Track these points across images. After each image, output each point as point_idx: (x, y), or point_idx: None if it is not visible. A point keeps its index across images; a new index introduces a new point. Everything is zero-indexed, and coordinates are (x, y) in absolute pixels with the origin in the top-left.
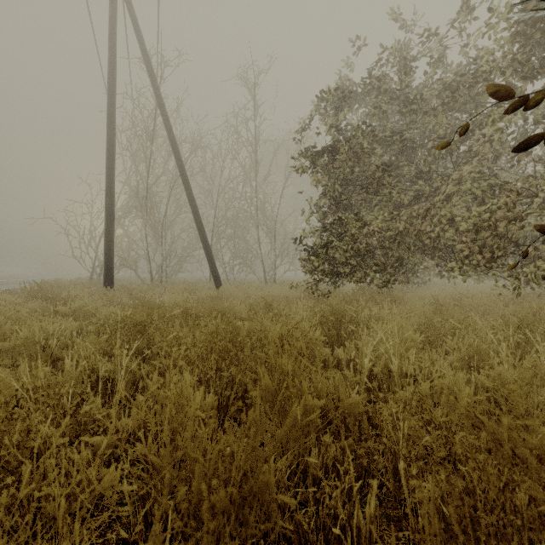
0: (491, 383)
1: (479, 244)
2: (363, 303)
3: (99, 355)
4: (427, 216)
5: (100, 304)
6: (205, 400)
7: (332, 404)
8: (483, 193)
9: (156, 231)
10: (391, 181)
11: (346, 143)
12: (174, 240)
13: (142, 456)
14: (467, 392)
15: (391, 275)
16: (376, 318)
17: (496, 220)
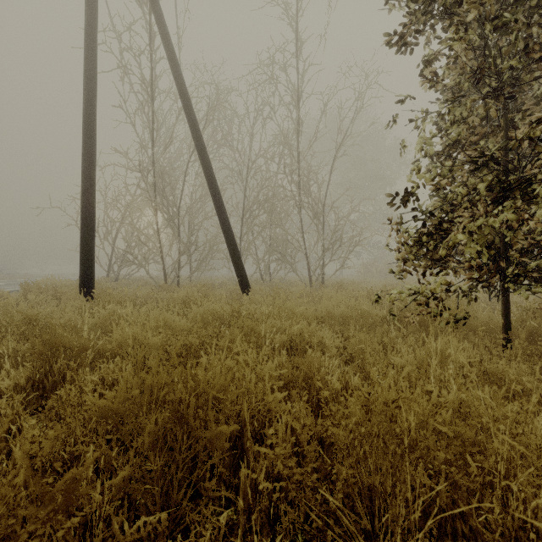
0: None
1: None
2: None
3: None
4: None
5: None
6: None
7: None
8: None
9: (171, 218)
10: None
11: None
12: (194, 230)
13: None
14: None
15: None
16: None
17: None
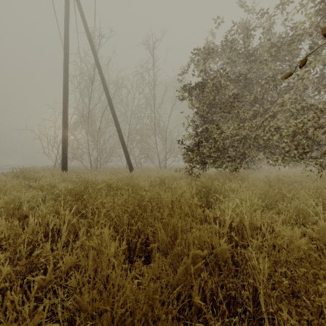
0: (317, 235)
1: (295, 144)
2: (222, 181)
3: (53, 214)
4: (261, 126)
5: (57, 181)
6: (121, 245)
7: (208, 251)
8: (297, 112)
9: (93, 137)
10: (238, 105)
11: (210, 81)
12: (105, 143)
13: (73, 289)
14: (303, 242)
15: (238, 163)
16: (230, 190)
17: (306, 128)
